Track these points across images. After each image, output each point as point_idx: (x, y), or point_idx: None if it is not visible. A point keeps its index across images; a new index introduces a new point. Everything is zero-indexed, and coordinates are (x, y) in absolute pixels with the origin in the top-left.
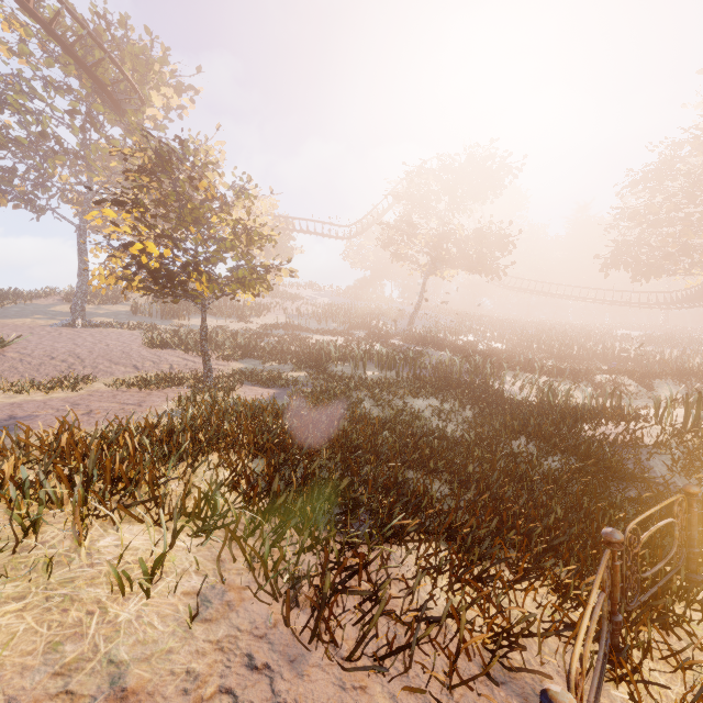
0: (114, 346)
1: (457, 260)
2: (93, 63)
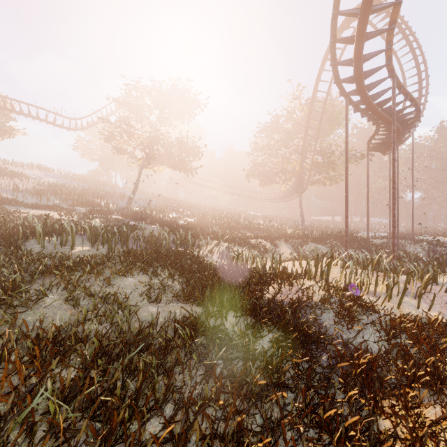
0: None
1: (165, 159)
2: None
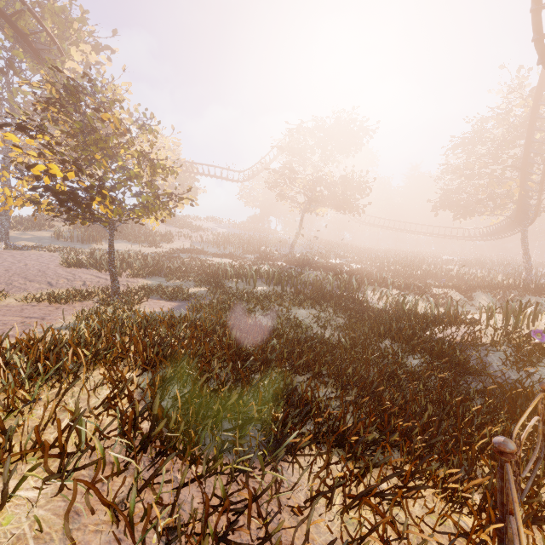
0: (32, 265)
1: (327, 200)
2: (13, 13)
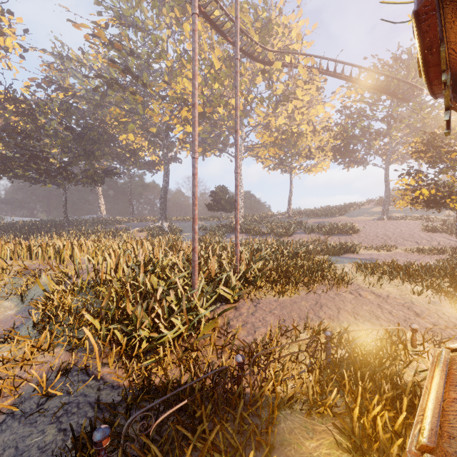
0: (404, 231)
1: None
2: (393, 89)
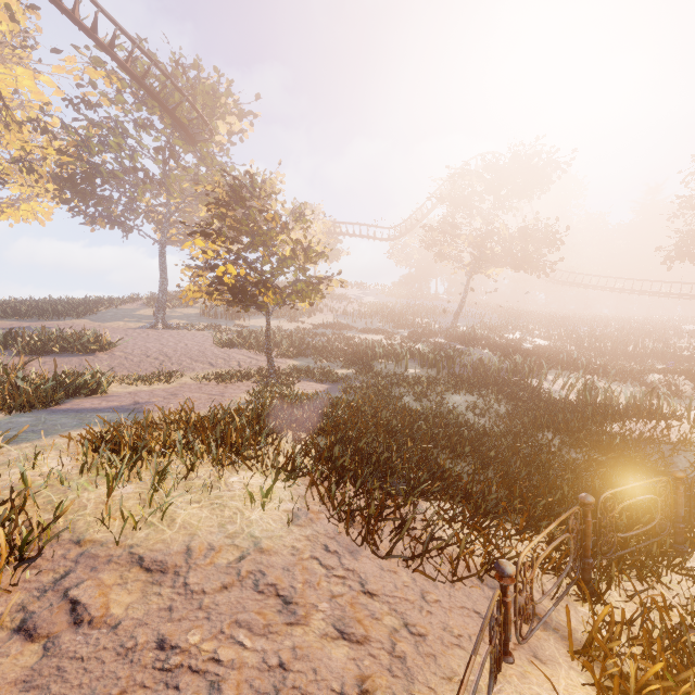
0: (192, 346)
1: (501, 259)
2: (175, 106)
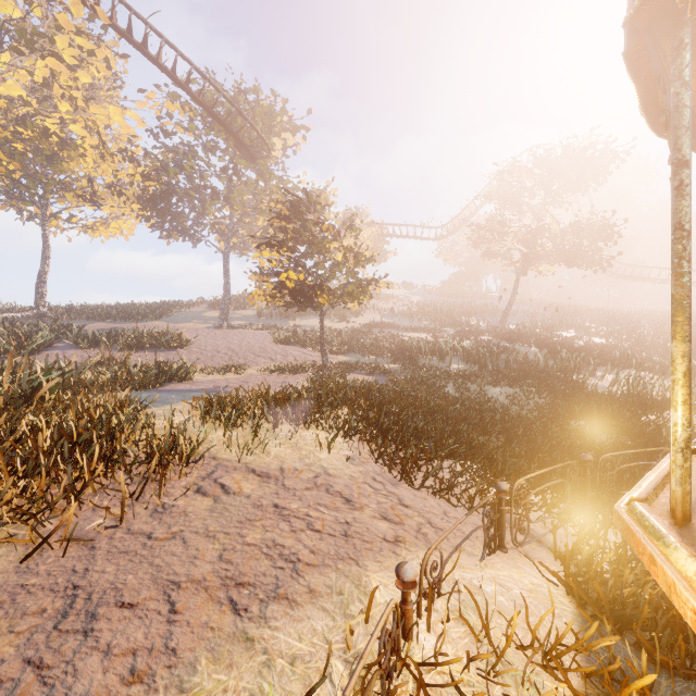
0: (253, 343)
1: (553, 255)
2: (238, 130)
